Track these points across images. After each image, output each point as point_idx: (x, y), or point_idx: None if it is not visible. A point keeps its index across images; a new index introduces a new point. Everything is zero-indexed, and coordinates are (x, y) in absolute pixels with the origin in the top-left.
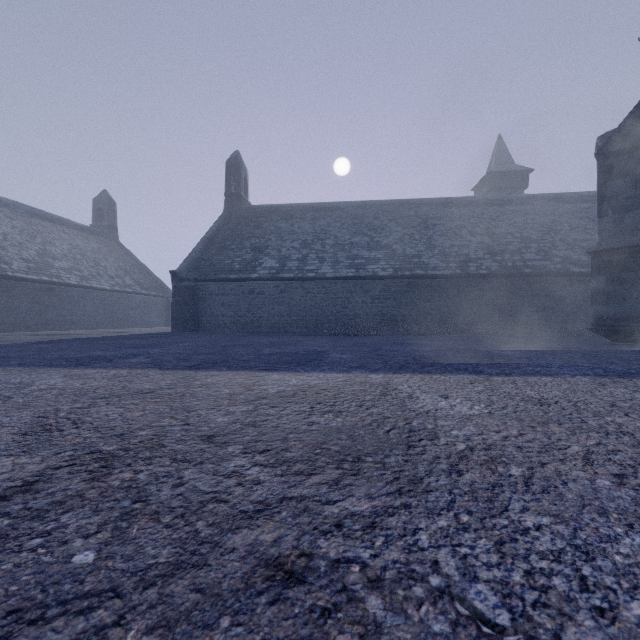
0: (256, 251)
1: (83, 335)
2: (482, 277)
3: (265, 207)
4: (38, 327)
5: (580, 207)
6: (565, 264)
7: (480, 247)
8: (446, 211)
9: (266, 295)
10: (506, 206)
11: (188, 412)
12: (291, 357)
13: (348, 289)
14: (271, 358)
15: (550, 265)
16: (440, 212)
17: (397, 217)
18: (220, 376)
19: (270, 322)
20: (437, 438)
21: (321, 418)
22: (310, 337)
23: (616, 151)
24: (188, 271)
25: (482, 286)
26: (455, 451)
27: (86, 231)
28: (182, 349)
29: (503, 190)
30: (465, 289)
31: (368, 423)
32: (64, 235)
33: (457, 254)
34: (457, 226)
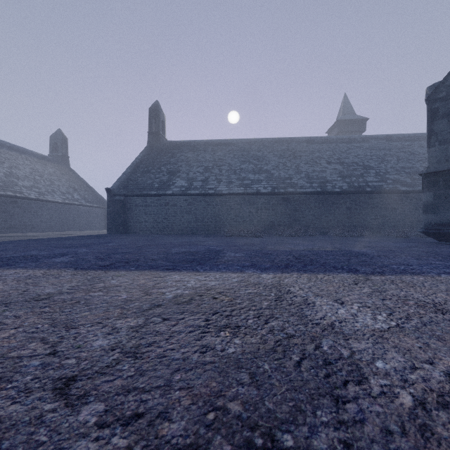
0: (171, 174)
1: (36, 237)
2: (336, 194)
3: (178, 142)
4: (4, 230)
5: (404, 144)
6: (395, 184)
7: (334, 172)
8: (309, 146)
9: (178, 206)
10: (351, 143)
11: (67, 330)
12: (193, 256)
13: (238, 202)
14: (176, 257)
15: (385, 185)
16: (305, 147)
17: (274, 150)
18: (125, 277)
19: (181, 226)
20: (365, 378)
21: (216, 338)
22: (210, 238)
23: (442, 97)
24: (119, 188)
25: (336, 200)
26: (404, 412)
27: (44, 159)
28: (106, 249)
29: (348, 133)
30: (324, 202)
31: (271, 347)
32: (27, 162)
33: (318, 177)
34: (317, 157)
